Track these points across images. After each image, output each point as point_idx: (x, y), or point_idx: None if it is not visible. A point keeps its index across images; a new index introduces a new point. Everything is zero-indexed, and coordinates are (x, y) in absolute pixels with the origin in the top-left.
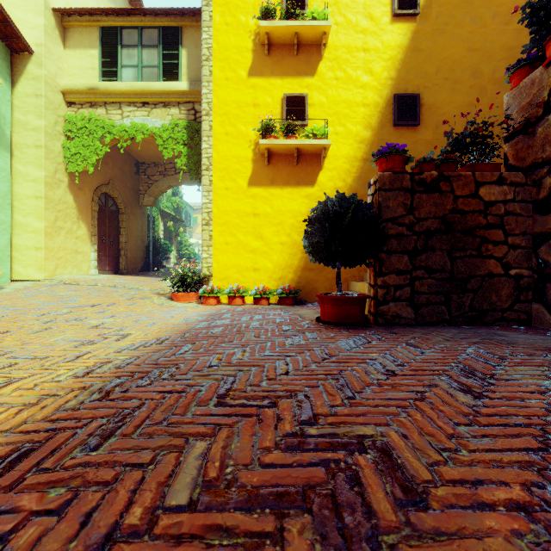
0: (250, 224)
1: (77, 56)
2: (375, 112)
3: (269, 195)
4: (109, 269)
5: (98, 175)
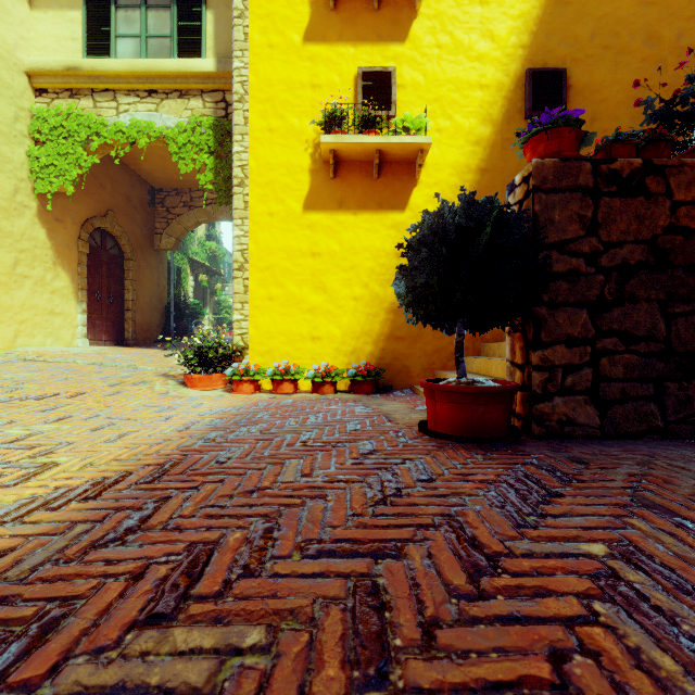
0: (307, 268)
1: (50, 20)
2: (498, 97)
3: (335, 225)
4: (108, 338)
5: (89, 202)
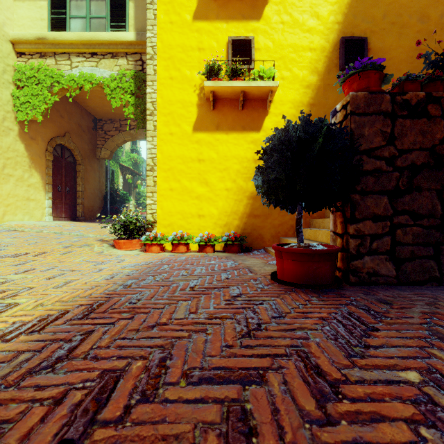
0: (195, 170)
1: (27, 7)
2: (322, 56)
3: (214, 141)
4: (66, 215)
5: (53, 127)
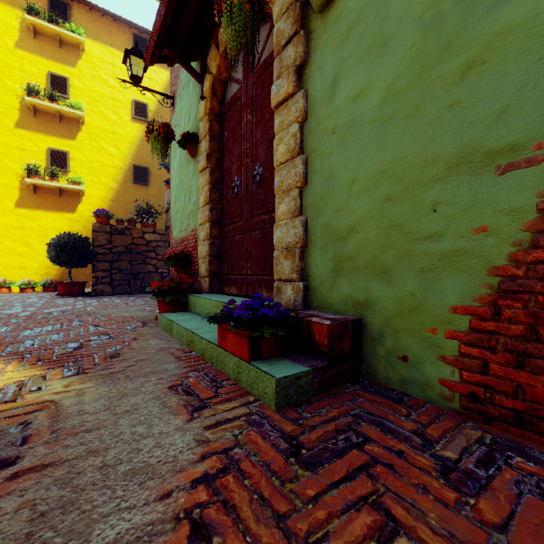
0: (18, 235)
1: None
2: (121, 172)
3: (35, 216)
4: None
5: None
